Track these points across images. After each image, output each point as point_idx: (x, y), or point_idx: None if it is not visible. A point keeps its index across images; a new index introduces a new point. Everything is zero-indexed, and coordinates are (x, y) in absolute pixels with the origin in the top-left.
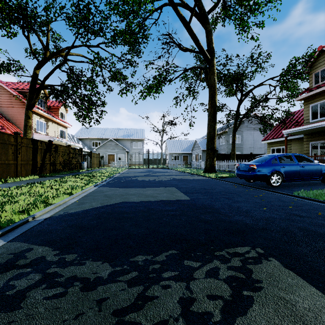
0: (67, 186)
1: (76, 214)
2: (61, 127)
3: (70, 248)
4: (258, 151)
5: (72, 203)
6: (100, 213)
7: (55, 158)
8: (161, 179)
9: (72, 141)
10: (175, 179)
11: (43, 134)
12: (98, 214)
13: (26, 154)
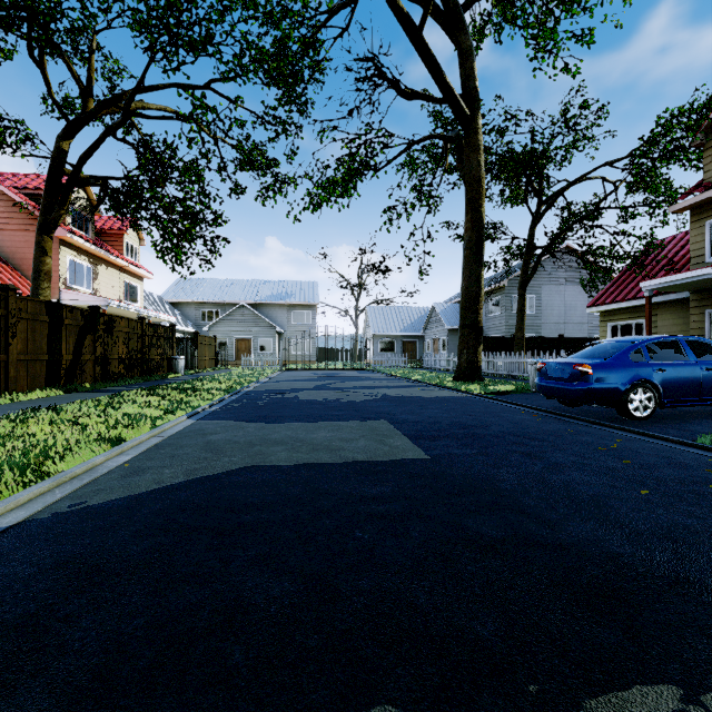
0: (119, 417)
1: (103, 512)
2: (128, 276)
3: (6, 685)
4: (576, 331)
5: (110, 472)
6: (174, 507)
7: (106, 347)
8: (355, 398)
9: (155, 309)
10: (387, 396)
11: (83, 293)
12: (167, 511)
13: (31, 337)
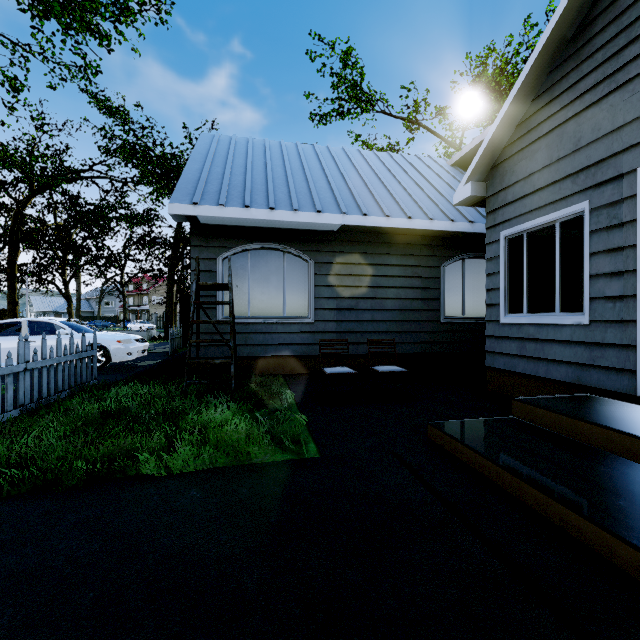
0: None
1: None
2: None
3: None
4: None
5: None
6: None
7: None
8: None
9: None
10: None
11: None
12: None
13: None
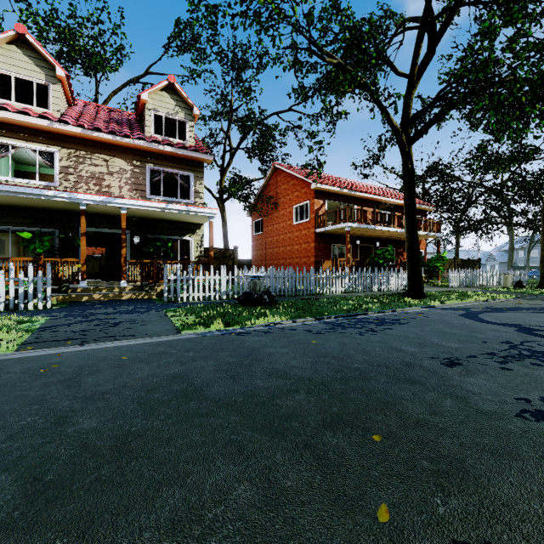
0: None
1: None
2: None
3: None
4: None
5: None
6: None
7: None
8: None
9: None
10: None
11: None
12: None
13: None
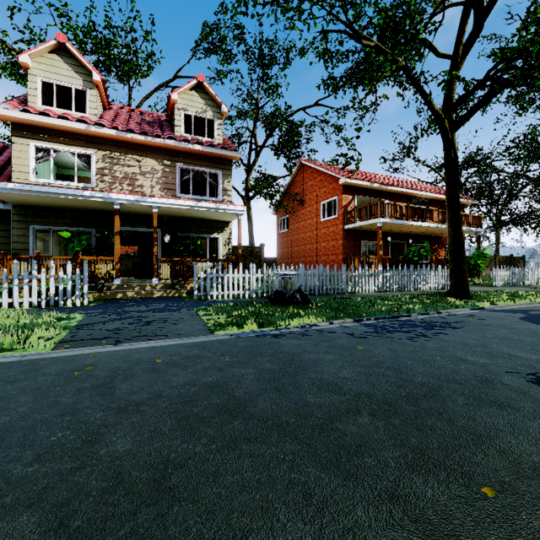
0: None
1: None
2: None
3: None
4: None
5: None
6: None
7: None
8: None
9: None
10: None
11: None
12: None
13: None
